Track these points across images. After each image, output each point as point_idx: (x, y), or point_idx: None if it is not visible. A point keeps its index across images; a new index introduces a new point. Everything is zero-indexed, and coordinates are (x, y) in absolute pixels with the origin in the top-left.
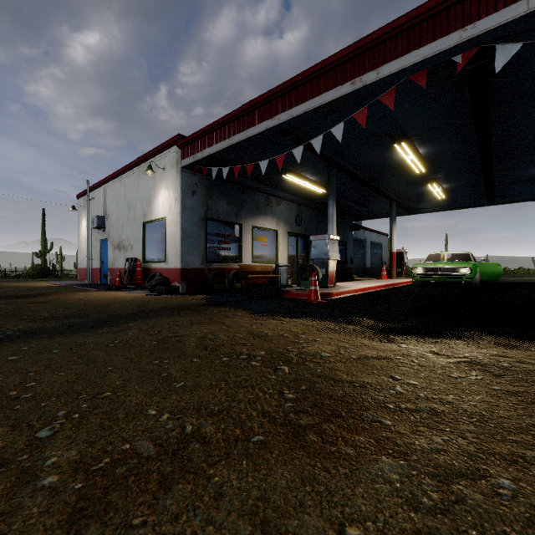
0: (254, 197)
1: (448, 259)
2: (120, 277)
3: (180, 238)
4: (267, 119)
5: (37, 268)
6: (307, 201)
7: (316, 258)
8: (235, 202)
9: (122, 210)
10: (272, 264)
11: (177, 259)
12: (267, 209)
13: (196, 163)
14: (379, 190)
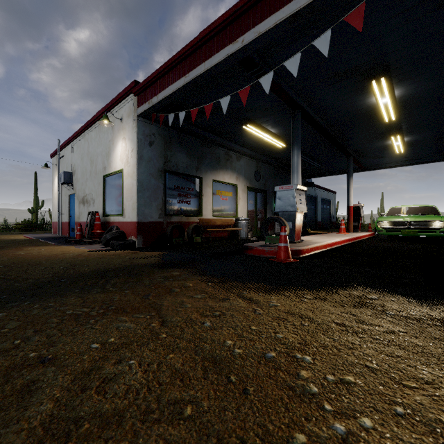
0: (214, 151)
1: (412, 213)
2: (81, 231)
3: (136, 190)
4: (229, 45)
5: (24, 222)
6: (265, 158)
7: (281, 211)
8: (195, 155)
9: (86, 165)
10: (232, 218)
11: (133, 212)
12: (227, 163)
13: (151, 110)
14: (340, 143)
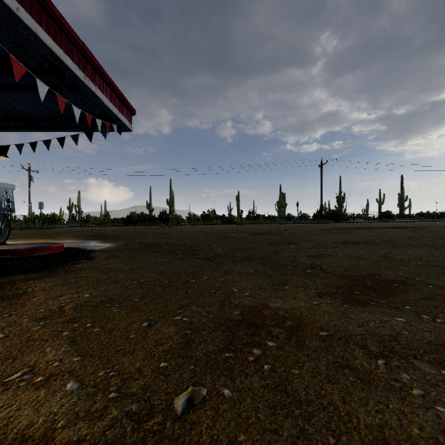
0: None
1: None
2: None
3: None
4: None
5: None
6: None
7: None
8: None
9: None
10: None
11: None
12: None
13: None
14: None
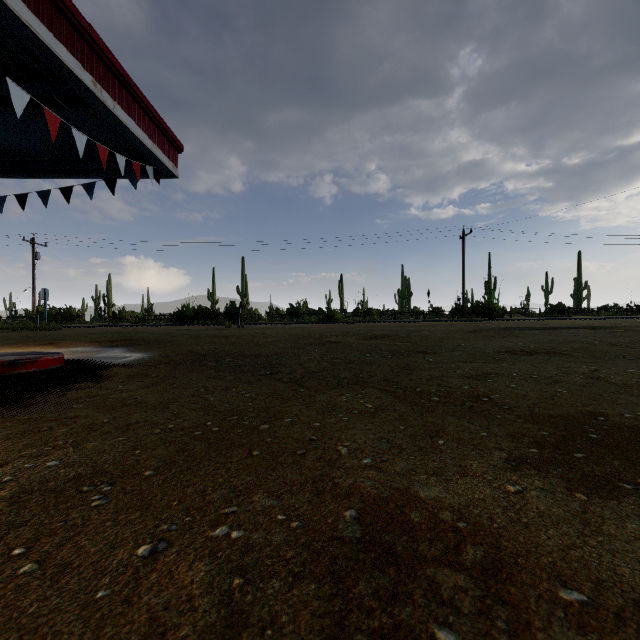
0: None
1: None
2: None
3: None
4: None
5: None
6: None
7: None
8: None
9: None
10: None
11: None
12: None
13: None
14: None
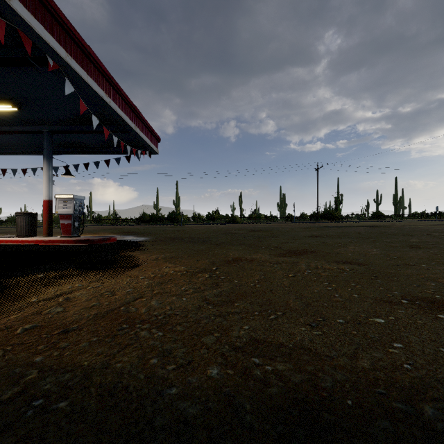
0: None
1: None
2: None
3: None
4: None
5: None
6: None
7: None
8: None
9: None
10: None
11: None
12: None
13: None
14: None
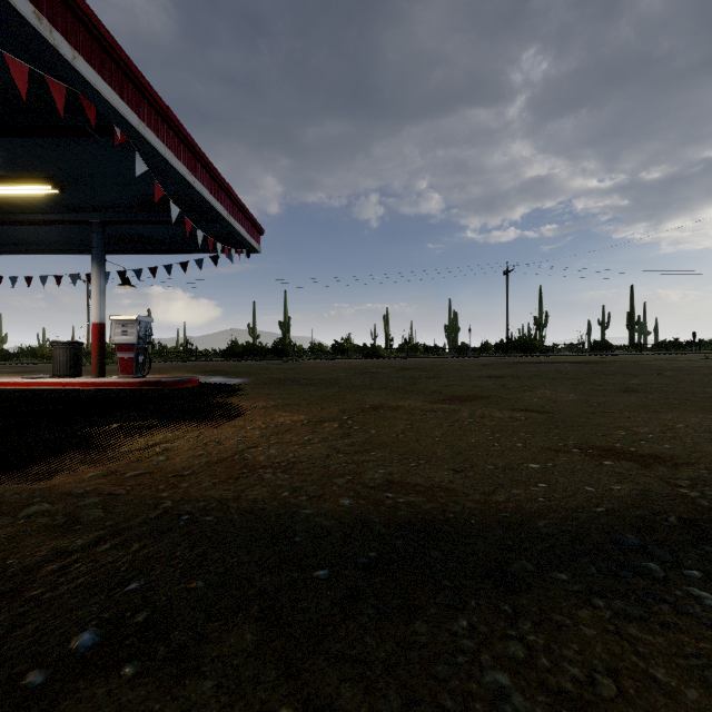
0: None
1: None
2: None
3: None
4: None
5: None
6: None
7: None
8: None
9: None
10: None
11: None
12: None
13: None
14: None
